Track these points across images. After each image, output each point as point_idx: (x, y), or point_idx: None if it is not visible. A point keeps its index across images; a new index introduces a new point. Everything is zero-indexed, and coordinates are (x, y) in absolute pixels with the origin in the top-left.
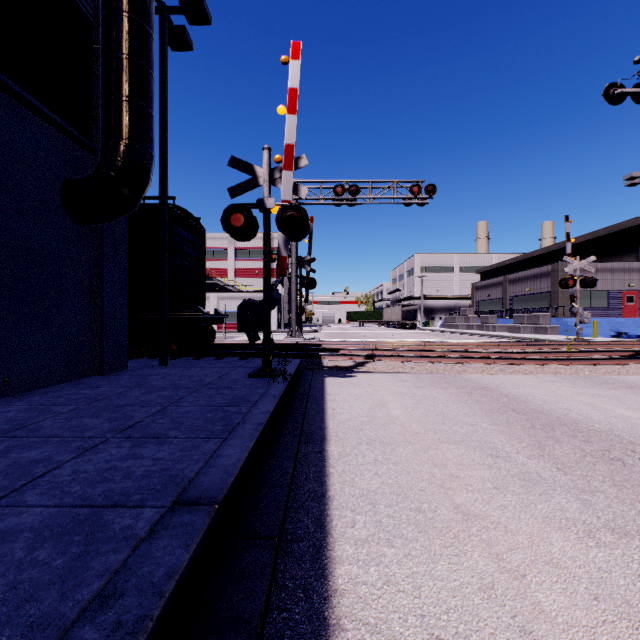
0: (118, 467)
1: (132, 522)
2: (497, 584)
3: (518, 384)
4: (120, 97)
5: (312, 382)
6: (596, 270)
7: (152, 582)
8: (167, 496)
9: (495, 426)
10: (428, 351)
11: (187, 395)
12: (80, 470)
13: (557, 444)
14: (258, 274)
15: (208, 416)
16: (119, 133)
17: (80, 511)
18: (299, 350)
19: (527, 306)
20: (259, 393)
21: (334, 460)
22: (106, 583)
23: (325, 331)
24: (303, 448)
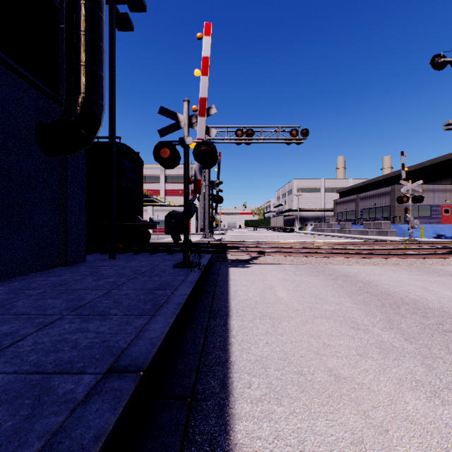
0: (68, 339)
1: (73, 387)
2: (366, 439)
3: (369, 272)
4: (78, 62)
5: (219, 271)
6: (422, 190)
7: (82, 444)
8: (103, 364)
9: (355, 305)
10: (303, 248)
11: (127, 281)
12: (39, 342)
13: (402, 319)
14: (182, 193)
15: (141, 298)
16: (78, 89)
17: (33, 377)
18: (210, 247)
19: (373, 216)
20: (180, 280)
21: (235, 332)
22: (44, 444)
23: (229, 234)
24: (212, 322)
